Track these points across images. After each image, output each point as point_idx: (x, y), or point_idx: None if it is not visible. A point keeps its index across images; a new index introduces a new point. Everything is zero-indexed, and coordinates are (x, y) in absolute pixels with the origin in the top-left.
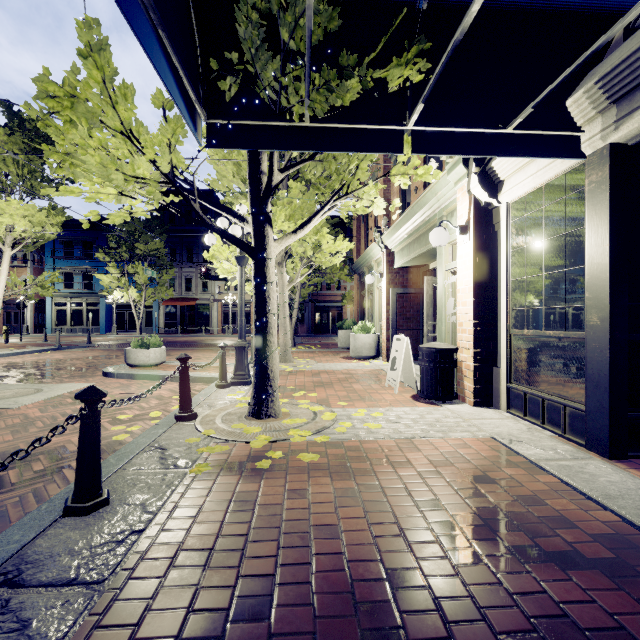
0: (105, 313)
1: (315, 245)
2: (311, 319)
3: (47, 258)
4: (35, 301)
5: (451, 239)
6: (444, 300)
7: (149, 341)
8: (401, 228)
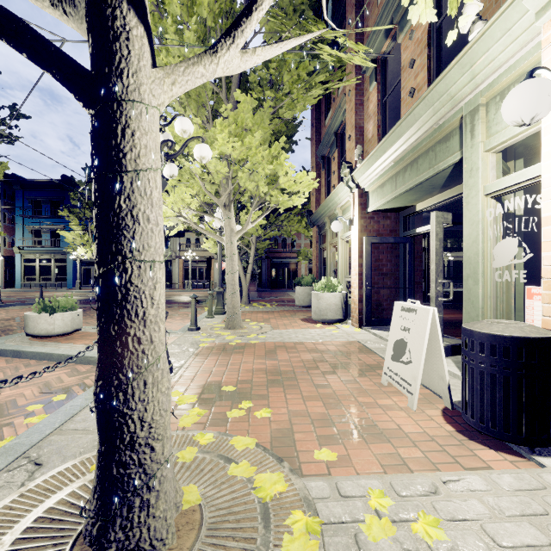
0: (72, 269)
1: (270, 179)
2: (268, 275)
3: (17, 217)
4: (6, 258)
5: (503, 137)
6: (482, 244)
7: (58, 303)
8: (385, 153)
